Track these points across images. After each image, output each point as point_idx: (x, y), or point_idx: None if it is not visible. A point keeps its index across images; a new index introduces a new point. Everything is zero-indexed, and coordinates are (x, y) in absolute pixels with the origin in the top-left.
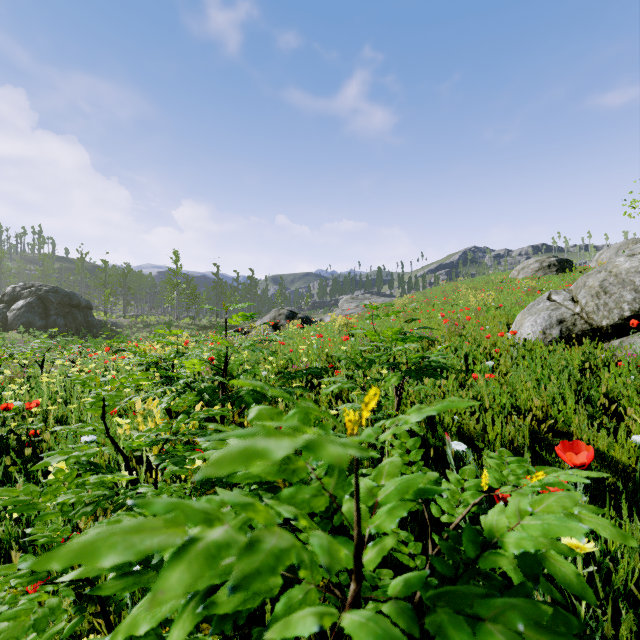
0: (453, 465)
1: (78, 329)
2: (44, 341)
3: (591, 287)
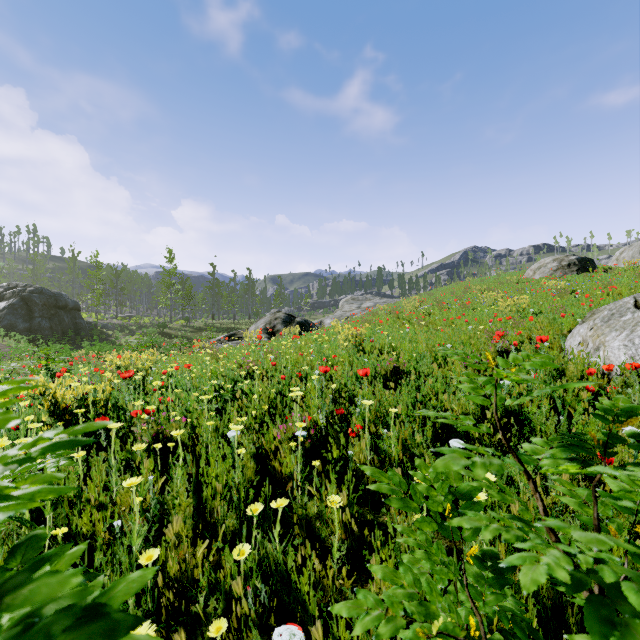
0: None
1: (64, 332)
2: None
3: None
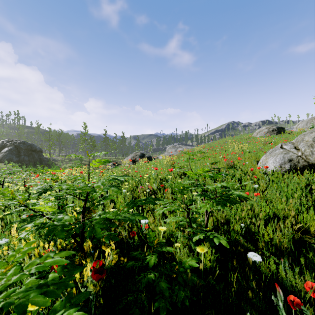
0: None
1: (35, 162)
2: (4, 171)
3: (307, 141)
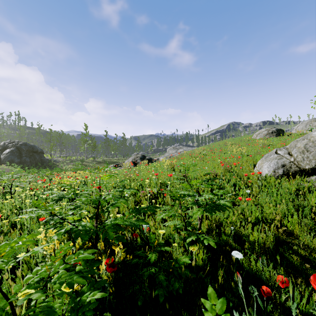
0: (243, 295)
1: (36, 163)
2: (12, 175)
3: (299, 147)
